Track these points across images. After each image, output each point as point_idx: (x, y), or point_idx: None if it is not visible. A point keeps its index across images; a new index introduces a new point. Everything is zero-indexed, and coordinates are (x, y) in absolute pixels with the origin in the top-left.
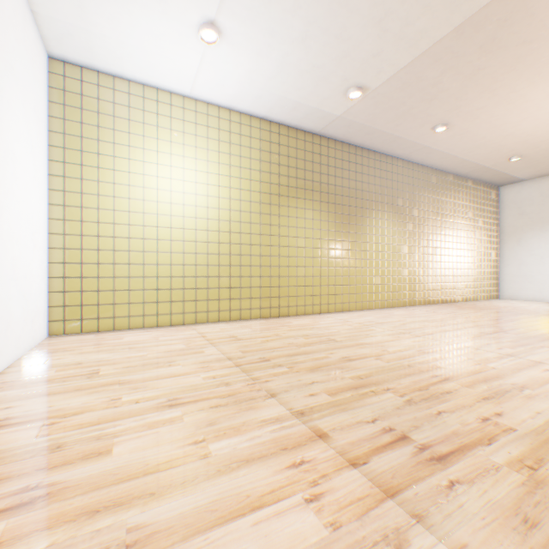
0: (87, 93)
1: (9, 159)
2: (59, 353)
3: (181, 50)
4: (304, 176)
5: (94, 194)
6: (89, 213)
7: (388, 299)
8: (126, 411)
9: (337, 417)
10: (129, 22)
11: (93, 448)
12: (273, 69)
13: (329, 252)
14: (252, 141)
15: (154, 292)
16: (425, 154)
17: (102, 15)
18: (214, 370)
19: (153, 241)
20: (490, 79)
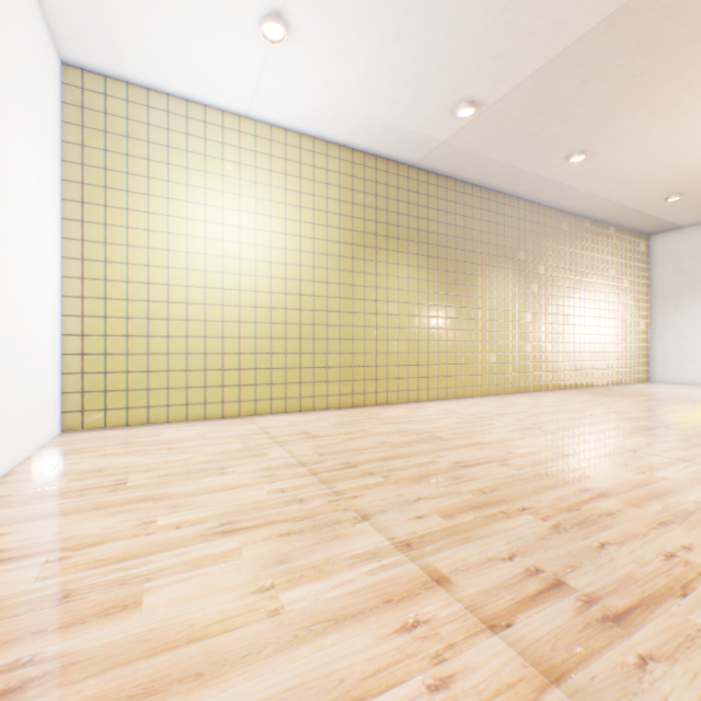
0: (113, 112)
1: (7, 194)
2: (75, 456)
3: (236, 52)
4: (396, 221)
5: (122, 244)
6: (115, 269)
7: (506, 383)
8: (163, 540)
9: (459, 551)
10: (168, 14)
11: (115, 598)
12: (358, 78)
13: (430, 321)
14: (329, 175)
15: (201, 374)
16: (555, 193)
17: (132, 5)
18: (283, 480)
19: (199, 306)
20: (647, 90)
